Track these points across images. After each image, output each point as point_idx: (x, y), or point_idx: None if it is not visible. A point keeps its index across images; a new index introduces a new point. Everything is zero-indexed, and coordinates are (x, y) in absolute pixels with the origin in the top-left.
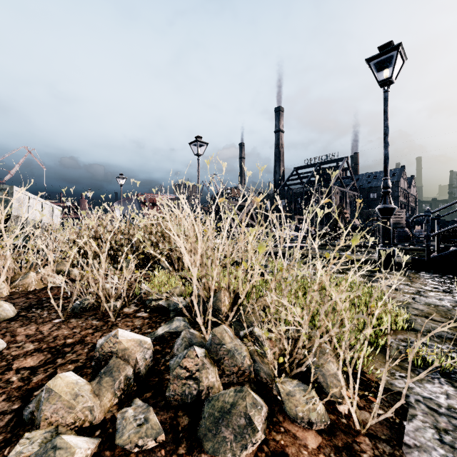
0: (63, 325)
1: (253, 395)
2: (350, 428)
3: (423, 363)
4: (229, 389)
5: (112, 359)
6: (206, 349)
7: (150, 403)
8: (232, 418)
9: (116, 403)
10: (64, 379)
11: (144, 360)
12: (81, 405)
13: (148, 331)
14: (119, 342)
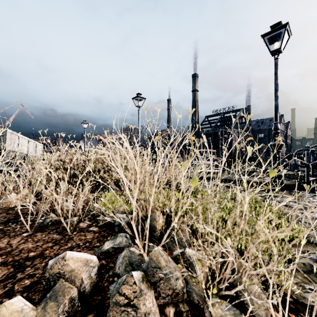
0: (30, 238)
1: None
2: None
3: None
4: None
5: (58, 283)
6: (144, 271)
7: None
8: None
9: None
10: (9, 308)
11: (89, 278)
12: None
13: (97, 245)
14: (66, 264)
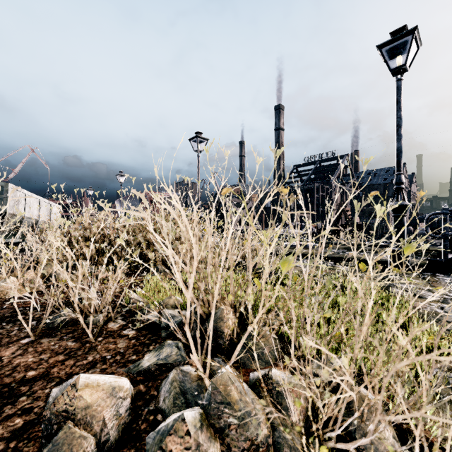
0: (31, 347)
1: None
2: None
3: None
4: None
5: (62, 430)
6: (203, 409)
7: None
8: None
9: None
10: None
11: (117, 418)
12: None
13: (133, 359)
14: (78, 397)
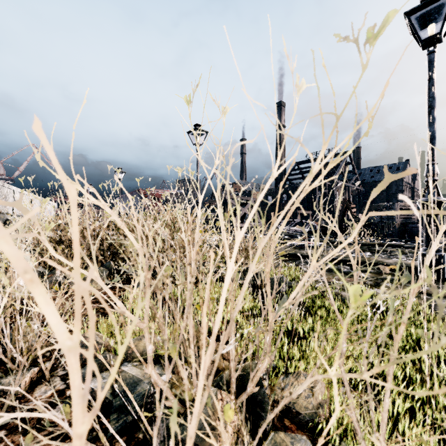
0: None
1: None
2: None
3: None
4: None
5: None
6: None
7: None
8: None
9: None
10: None
11: None
12: None
13: None
14: None
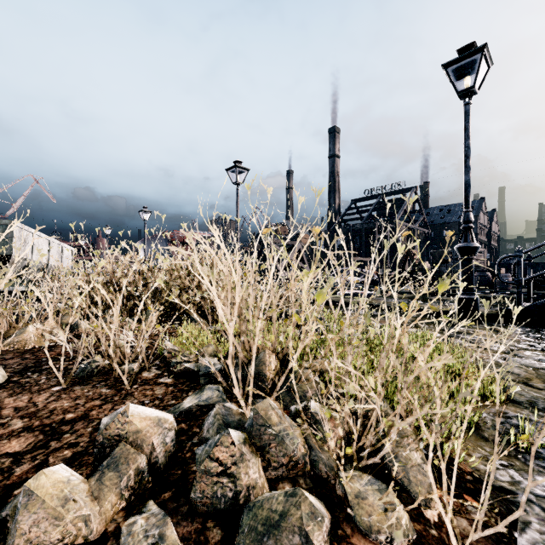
0: (64, 394)
1: (310, 501)
2: (444, 544)
3: (530, 447)
4: (277, 491)
5: (119, 446)
6: (246, 432)
7: (169, 507)
8: (282, 534)
9: (122, 508)
10: (50, 477)
11: (164, 446)
12: (71, 515)
13: (172, 403)
14: (130, 422)
